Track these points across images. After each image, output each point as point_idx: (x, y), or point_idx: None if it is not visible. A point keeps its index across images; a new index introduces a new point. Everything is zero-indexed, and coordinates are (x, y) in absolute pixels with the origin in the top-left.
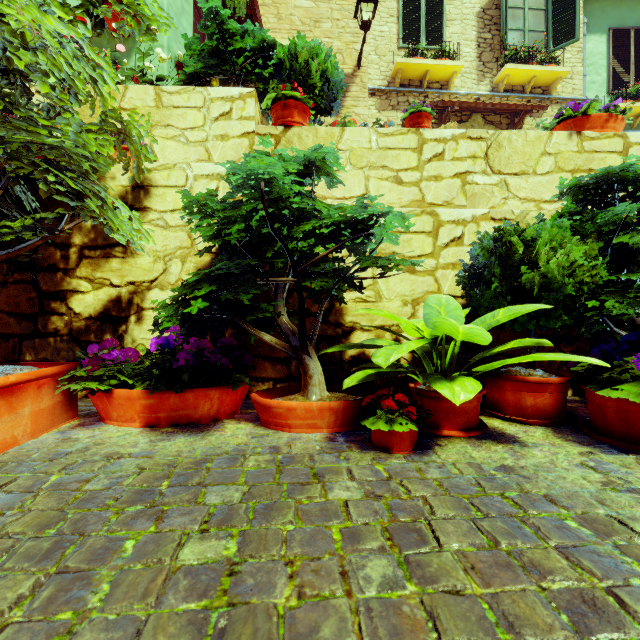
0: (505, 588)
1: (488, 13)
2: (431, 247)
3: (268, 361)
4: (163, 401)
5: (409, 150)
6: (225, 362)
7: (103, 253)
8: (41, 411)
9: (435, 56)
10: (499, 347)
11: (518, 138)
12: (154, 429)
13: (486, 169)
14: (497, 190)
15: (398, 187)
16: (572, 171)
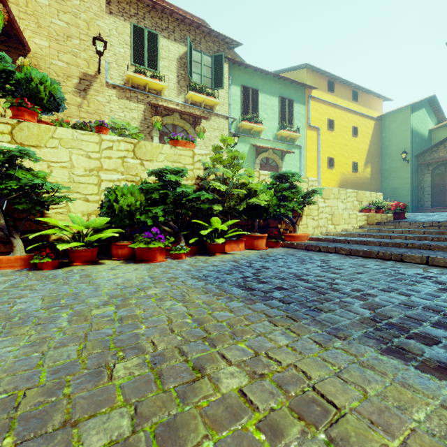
0: (33, 284)
1: (183, 60)
2: (97, 190)
3: (1, 243)
4: None
5: (95, 143)
6: None
7: None
8: None
9: (152, 76)
10: (105, 232)
11: (149, 145)
12: None
13: (134, 156)
14: (139, 166)
15: (89, 160)
16: (172, 162)
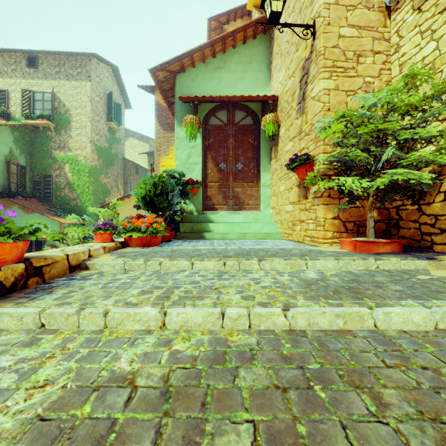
0: None
1: None
2: None
3: None
4: None
5: None
6: None
7: None
8: None
9: None
10: None
11: None
12: None
13: None
14: None
15: None
16: None
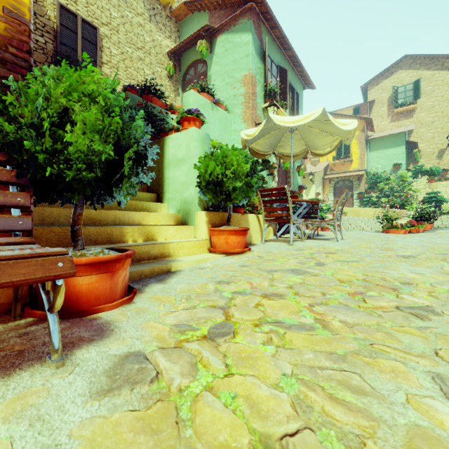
0: None
1: None
2: None
3: None
4: None
5: None
6: None
7: None
8: None
9: None
10: None
11: None
12: None
13: None
14: None
15: None
16: None
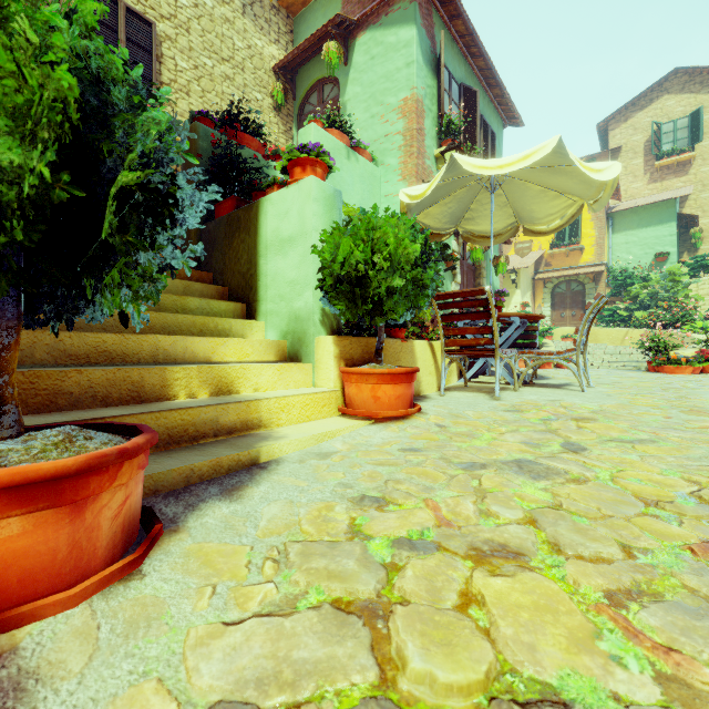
0: None
1: None
2: None
3: None
4: None
5: None
6: None
7: None
8: None
9: None
10: None
11: None
12: None
13: None
14: None
15: None
16: None
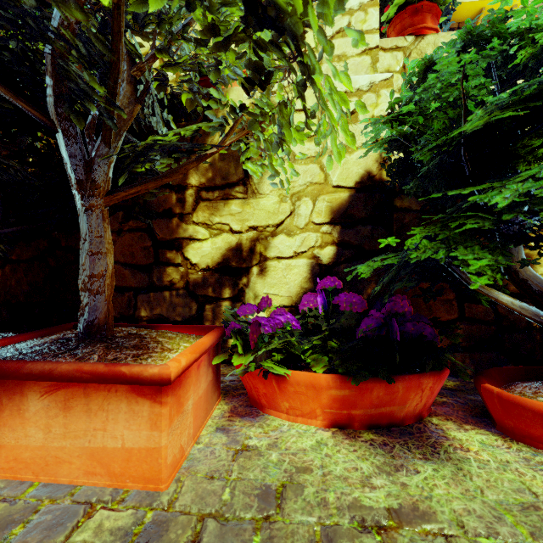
0: None
1: None
2: None
3: None
4: (363, 393)
5: None
6: (430, 333)
7: (221, 194)
8: (199, 399)
9: None
10: None
11: None
12: (348, 433)
13: None
14: None
15: None
16: None
